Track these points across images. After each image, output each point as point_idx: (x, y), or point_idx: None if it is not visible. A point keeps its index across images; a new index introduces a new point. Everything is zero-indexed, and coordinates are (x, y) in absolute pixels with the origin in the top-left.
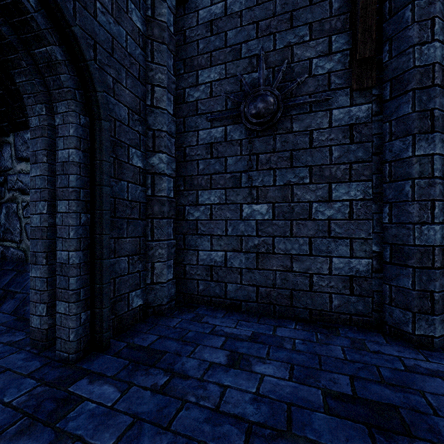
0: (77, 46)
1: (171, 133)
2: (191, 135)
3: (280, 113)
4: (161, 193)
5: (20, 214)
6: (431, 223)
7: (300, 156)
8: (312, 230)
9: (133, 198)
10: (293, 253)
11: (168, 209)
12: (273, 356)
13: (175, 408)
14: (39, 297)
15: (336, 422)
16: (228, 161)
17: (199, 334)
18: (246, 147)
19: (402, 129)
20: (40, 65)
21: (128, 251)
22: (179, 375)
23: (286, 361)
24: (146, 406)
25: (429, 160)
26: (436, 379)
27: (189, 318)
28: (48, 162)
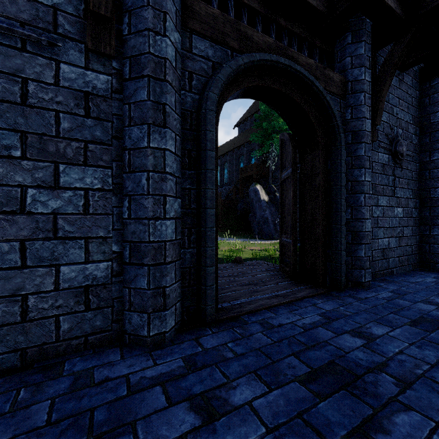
0: None
1: None
2: None
3: None
4: None
5: None
6: (164, 218)
7: (4, 112)
8: (27, 229)
9: None
10: None
11: None
12: None
13: None
14: None
15: None
16: None
17: None
18: None
19: (140, 115)
20: None
21: None
22: None
23: None
24: None
25: (162, 154)
26: (155, 390)
27: None
28: None
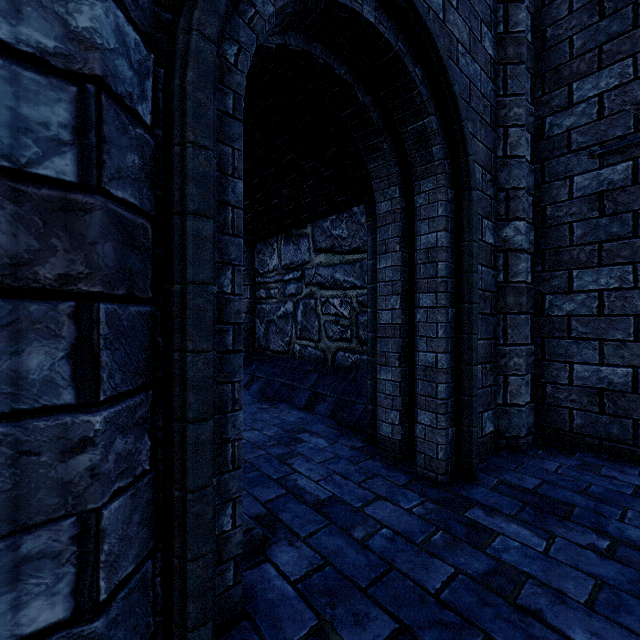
0: (453, 108)
1: (527, 189)
2: (556, 186)
3: None
4: (518, 277)
5: (318, 310)
6: None
7: None
8: None
9: (485, 286)
10: None
11: (525, 301)
12: None
13: None
14: (391, 402)
15: None
16: None
17: (613, 492)
18: None
19: None
20: (408, 143)
21: (481, 357)
22: (626, 544)
23: None
24: (601, 569)
25: None
26: None
27: (571, 464)
28: (400, 251)
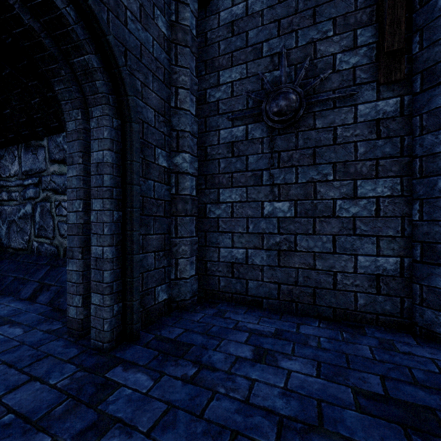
0: (111, 54)
1: (193, 133)
2: (212, 135)
3: (303, 110)
4: (185, 191)
5: (53, 212)
6: None
7: (323, 153)
8: (336, 228)
9: (159, 196)
10: (316, 251)
11: (190, 207)
12: (299, 353)
13: (206, 398)
14: (76, 289)
15: (369, 421)
16: (249, 159)
17: (223, 328)
18: (267, 145)
19: (435, 122)
20: (78, 73)
21: (154, 247)
22: (207, 367)
23: (313, 358)
24: (178, 394)
25: None
26: None
27: (211, 313)
28: (83, 163)
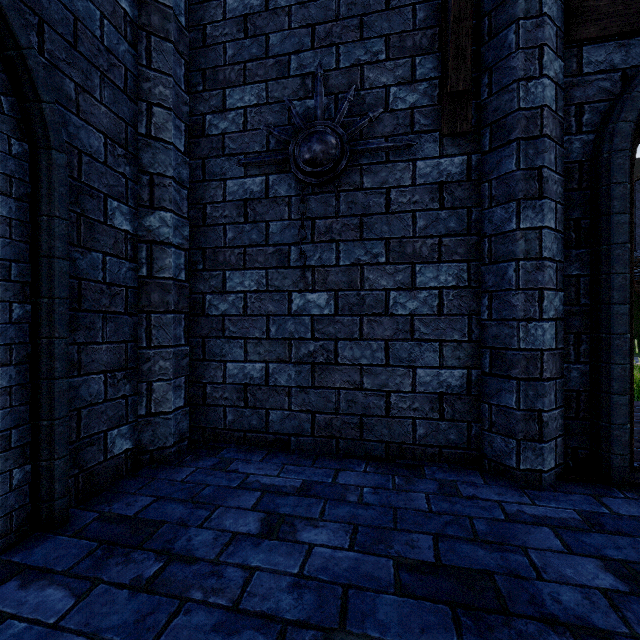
0: (2, 21)
1: (180, 181)
2: (214, 186)
3: (345, 161)
4: (165, 273)
5: None
6: (539, 320)
7: (373, 224)
8: (389, 330)
9: (114, 279)
10: (364, 363)
11: (176, 299)
12: (330, 516)
13: (166, 613)
14: None
15: (410, 606)
16: (271, 227)
17: (221, 489)
18: (297, 208)
19: (505, 192)
20: None
21: (105, 365)
22: (180, 558)
23: (348, 520)
24: (117, 616)
25: (536, 235)
26: (542, 529)
27: (208, 465)
28: None
